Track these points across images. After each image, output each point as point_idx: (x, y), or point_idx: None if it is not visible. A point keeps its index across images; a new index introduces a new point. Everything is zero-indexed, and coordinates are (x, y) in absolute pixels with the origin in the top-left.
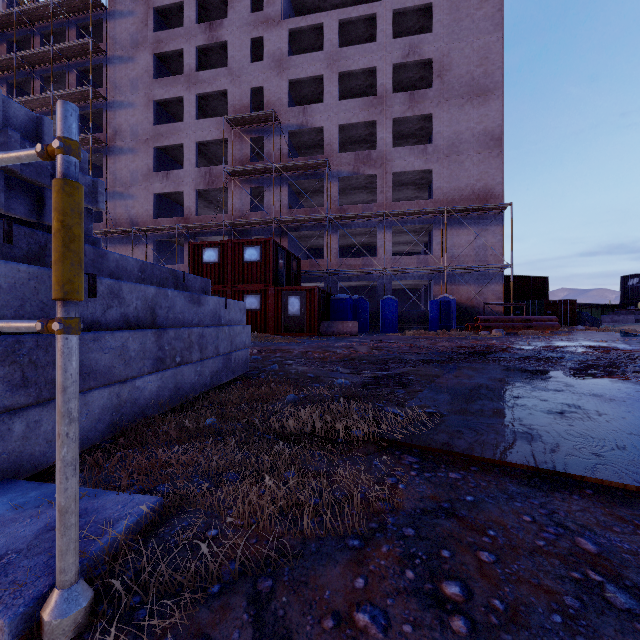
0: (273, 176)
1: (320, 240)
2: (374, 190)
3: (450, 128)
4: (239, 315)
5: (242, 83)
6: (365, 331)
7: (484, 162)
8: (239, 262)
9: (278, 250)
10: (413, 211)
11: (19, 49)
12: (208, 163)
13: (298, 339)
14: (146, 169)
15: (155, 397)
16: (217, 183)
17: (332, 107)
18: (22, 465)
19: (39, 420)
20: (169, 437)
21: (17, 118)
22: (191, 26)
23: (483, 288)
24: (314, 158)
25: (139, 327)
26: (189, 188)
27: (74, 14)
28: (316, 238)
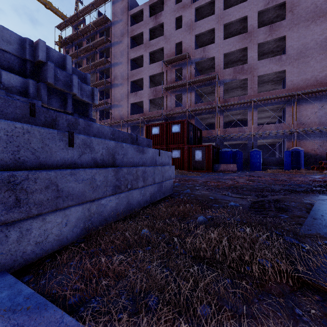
0: (187, 87)
1: (212, 119)
2: (245, 88)
3: (299, 42)
4: (167, 160)
5: (171, 42)
6: (240, 169)
7: (325, 59)
8: (169, 133)
9: (189, 125)
10: (272, 97)
11: (79, 48)
12: (155, 85)
13: (201, 174)
14: (127, 92)
15: (114, 210)
16: (159, 94)
17: (220, 44)
18: (17, 260)
19: (30, 228)
20: (114, 244)
21: (54, 57)
22: (147, 19)
23: (324, 142)
24: (209, 74)
25: (104, 166)
26: (146, 99)
27: (98, 27)
28: (210, 118)
